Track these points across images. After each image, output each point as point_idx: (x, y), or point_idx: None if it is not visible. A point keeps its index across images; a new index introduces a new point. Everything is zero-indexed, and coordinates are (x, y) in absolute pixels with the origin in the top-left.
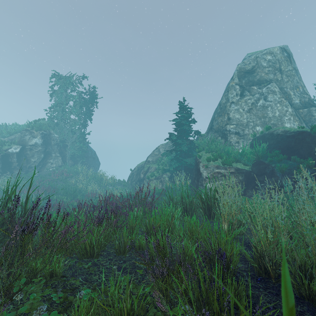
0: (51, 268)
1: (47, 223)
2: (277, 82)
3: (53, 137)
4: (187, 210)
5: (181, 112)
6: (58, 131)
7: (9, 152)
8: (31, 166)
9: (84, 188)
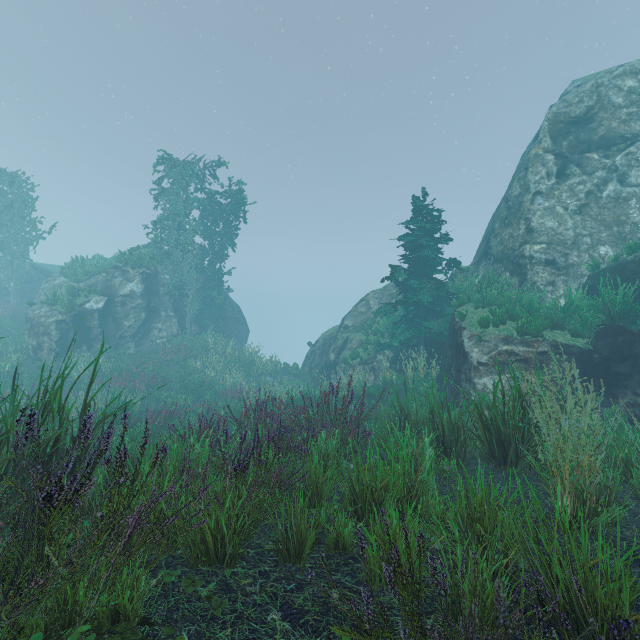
0: (113, 600)
1: (117, 471)
2: None
3: (163, 279)
4: (446, 443)
5: (417, 221)
6: (171, 267)
7: (86, 309)
8: (123, 334)
9: (218, 379)
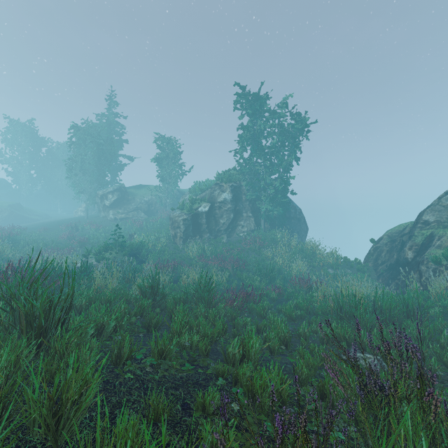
0: None
1: None
2: None
3: (244, 189)
4: None
5: None
6: (249, 181)
7: (199, 211)
8: (220, 229)
9: (285, 266)
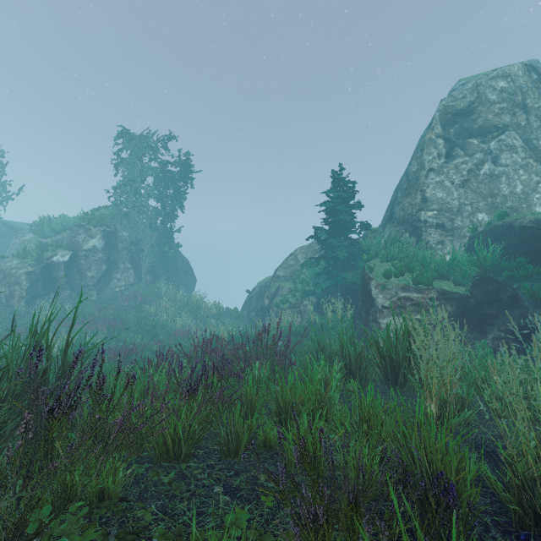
0: (100, 484)
1: (97, 393)
2: (518, 130)
3: (121, 236)
4: (352, 370)
5: (336, 190)
6: (128, 226)
7: (53, 261)
8: (87, 284)
9: (170, 321)
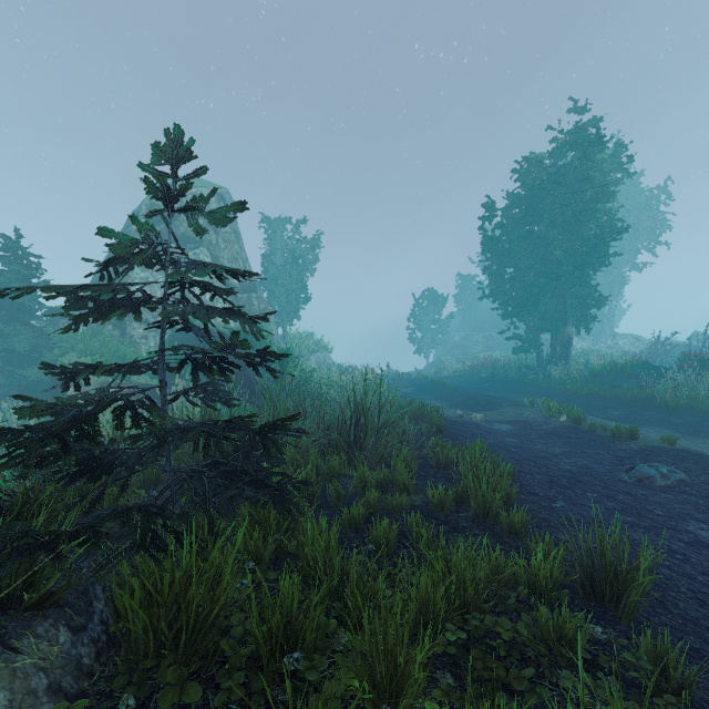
0: None
1: None
2: (211, 246)
3: None
4: None
5: (9, 262)
6: None
7: None
8: None
9: None
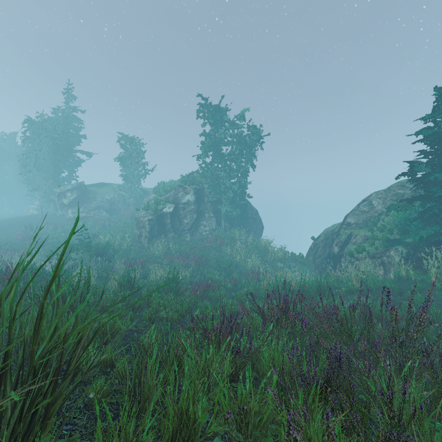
0: None
1: None
2: None
3: (206, 192)
4: None
5: (441, 112)
6: (211, 184)
7: (164, 212)
8: (184, 228)
9: (242, 261)
